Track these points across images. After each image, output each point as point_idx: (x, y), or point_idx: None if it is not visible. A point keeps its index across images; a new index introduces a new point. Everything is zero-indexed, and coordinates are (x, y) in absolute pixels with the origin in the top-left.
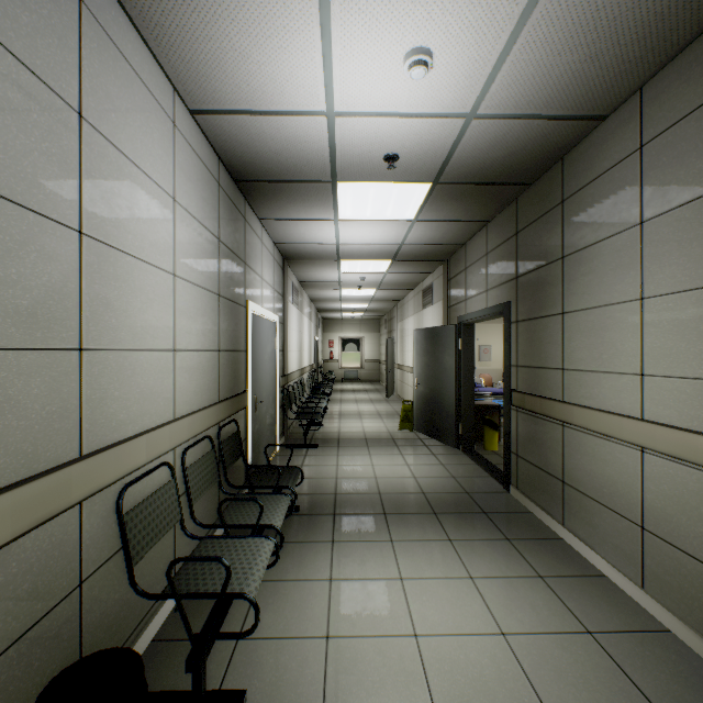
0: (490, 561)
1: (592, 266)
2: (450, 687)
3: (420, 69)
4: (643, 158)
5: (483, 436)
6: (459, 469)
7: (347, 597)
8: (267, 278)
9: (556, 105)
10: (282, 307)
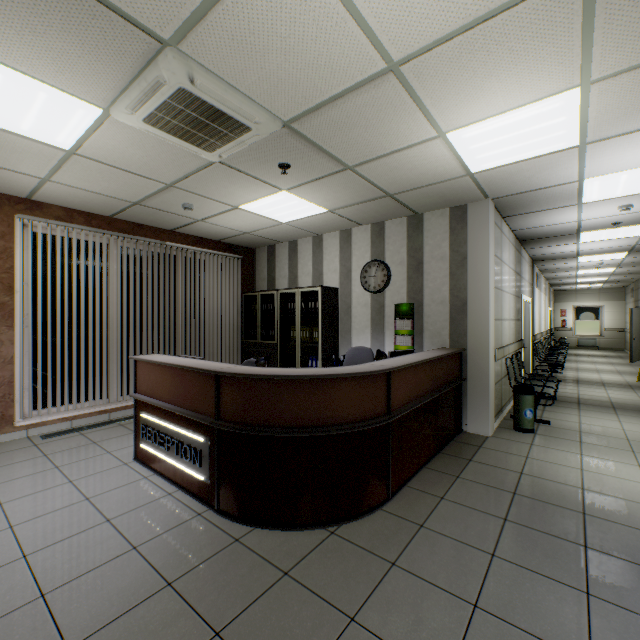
0: None
1: None
2: (636, 437)
3: (625, 211)
4: None
5: None
6: None
7: (588, 419)
8: (526, 278)
9: None
10: (531, 291)
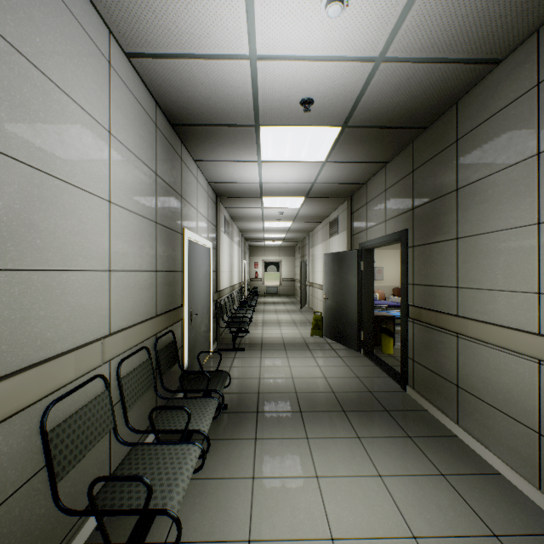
0: (395, 459)
1: (487, 195)
2: None
3: (336, 6)
4: (540, 94)
5: (381, 342)
6: (362, 370)
7: (268, 496)
8: (202, 211)
9: (458, 48)
10: (215, 235)
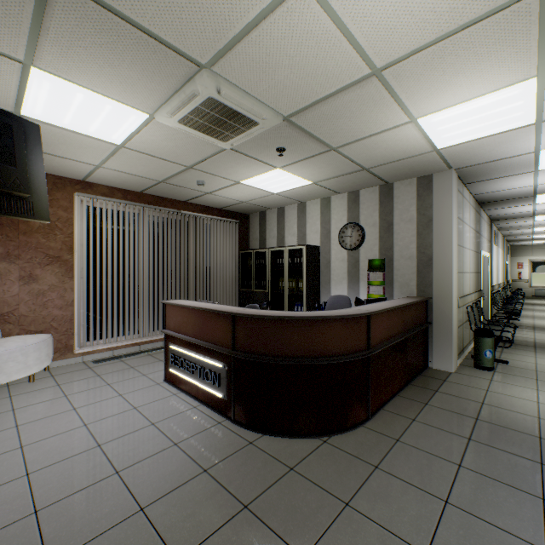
0: None
1: None
2: None
3: None
4: None
5: None
6: None
7: (543, 360)
8: (485, 236)
9: None
10: (489, 247)
